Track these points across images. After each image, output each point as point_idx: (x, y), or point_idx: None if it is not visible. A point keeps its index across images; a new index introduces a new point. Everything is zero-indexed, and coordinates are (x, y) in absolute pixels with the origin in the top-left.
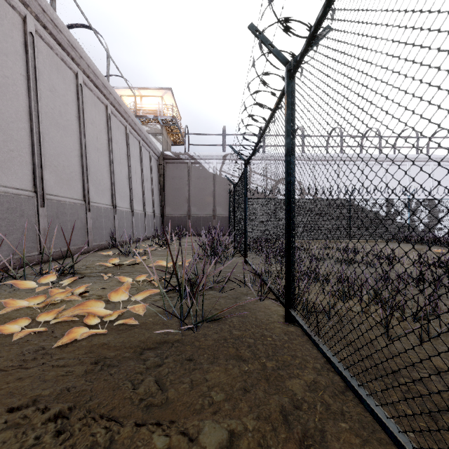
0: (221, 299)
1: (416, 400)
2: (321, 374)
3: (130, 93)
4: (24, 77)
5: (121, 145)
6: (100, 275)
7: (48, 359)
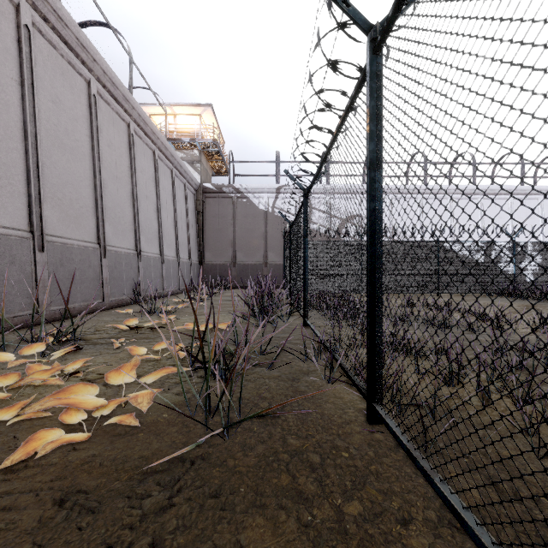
0: (271, 382)
1: None
2: (441, 535)
3: (160, 111)
4: (17, 83)
5: (147, 174)
6: (111, 342)
7: None
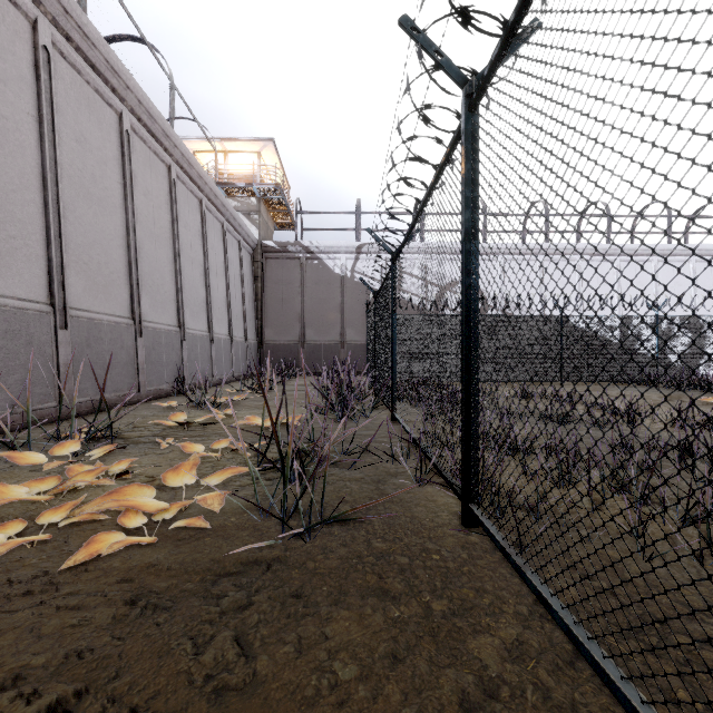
0: (353, 484)
1: (706, 679)
2: (530, 626)
3: (208, 147)
4: (34, 118)
5: (192, 230)
6: (155, 440)
7: (52, 594)
